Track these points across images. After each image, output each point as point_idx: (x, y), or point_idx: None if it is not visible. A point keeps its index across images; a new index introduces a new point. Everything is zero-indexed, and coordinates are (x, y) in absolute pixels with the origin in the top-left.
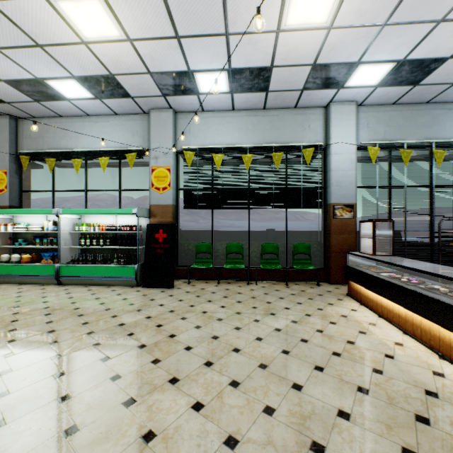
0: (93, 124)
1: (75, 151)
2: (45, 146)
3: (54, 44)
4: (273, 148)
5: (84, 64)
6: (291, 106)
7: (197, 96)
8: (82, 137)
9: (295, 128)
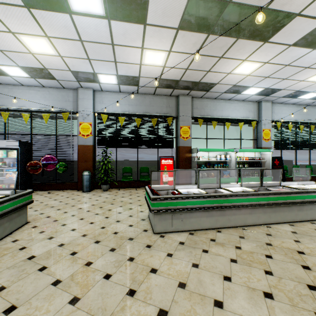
0: (230, 104)
1: (223, 118)
2: (205, 114)
3: (290, 79)
4: (308, 123)
5: (282, 85)
6: (315, 105)
7: (292, 99)
8: (224, 111)
9: (314, 114)
